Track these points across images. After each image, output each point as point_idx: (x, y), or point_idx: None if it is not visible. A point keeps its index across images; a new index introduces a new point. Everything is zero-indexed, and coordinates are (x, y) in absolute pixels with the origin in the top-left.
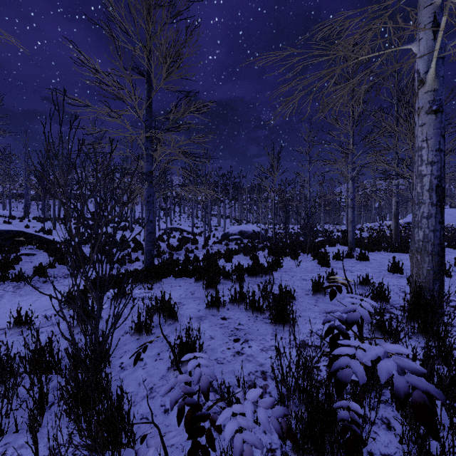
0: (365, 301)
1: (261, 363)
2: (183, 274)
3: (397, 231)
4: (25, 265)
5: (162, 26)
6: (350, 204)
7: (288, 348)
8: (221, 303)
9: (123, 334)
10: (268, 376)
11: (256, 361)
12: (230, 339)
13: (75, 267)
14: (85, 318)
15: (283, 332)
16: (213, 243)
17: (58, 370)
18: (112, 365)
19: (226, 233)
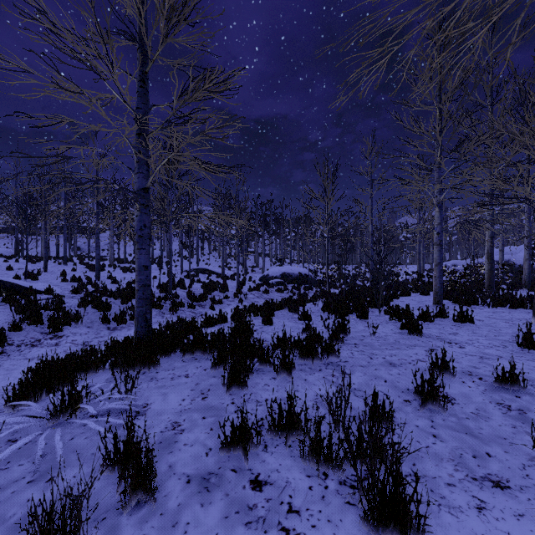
0: None
1: None
2: (196, 350)
3: (491, 275)
4: None
5: None
6: (437, 239)
7: None
8: (253, 436)
9: None
10: None
11: None
12: None
13: None
14: None
15: None
16: (248, 290)
17: None
18: None
19: (266, 276)
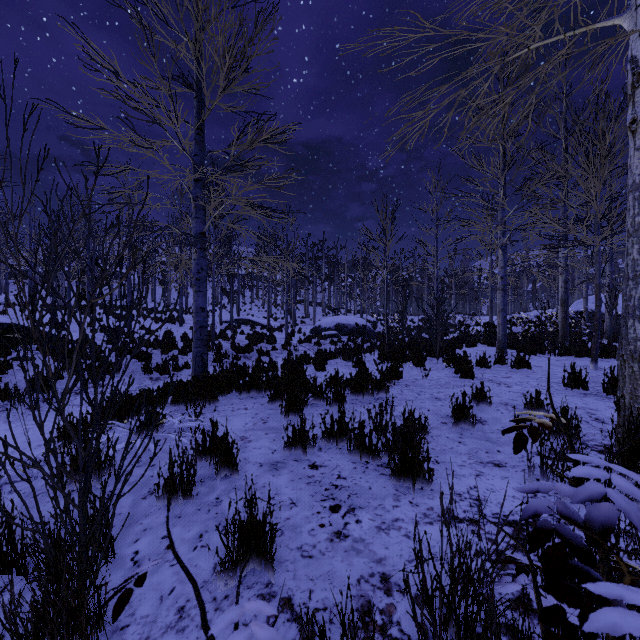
0: (610, 469)
1: (380, 557)
2: (252, 390)
3: (565, 324)
4: (17, 375)
5: (217, 6)
6: (500, 284)
7: (423, 524)
8: (310, 439)
9: (146, 495)
10: (394, 586)
11: (371, 552)
12: (324, 506)
13: (33, 391)
14: (56, 485)
15: (414, 493)
16: (298, 341)
17: (21, 568)
18: (119, 556)
19: (318, 327)
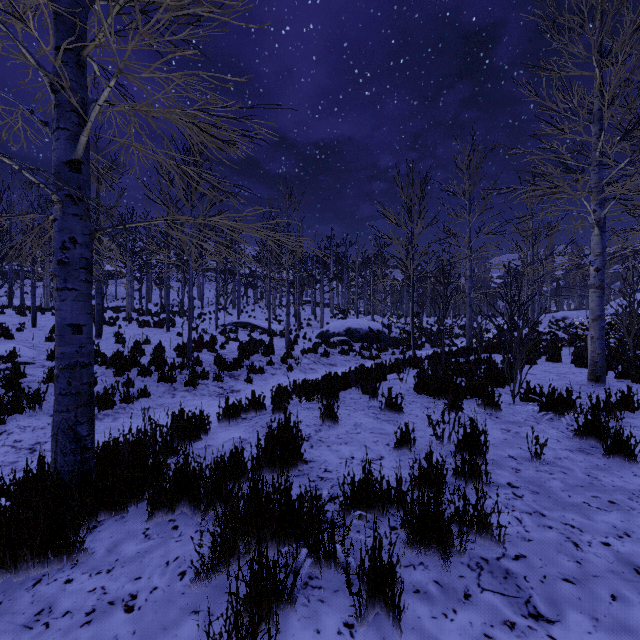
0: None
1: None
2: (180, 503)
3: None
4: None
5: None
6: (596, 279)
7: None
8: None
9: None
10: None
11: None
12: None
13: None
14: None
15: None
16: (301, 352)
17: None
18: None
19: (325, 332)
